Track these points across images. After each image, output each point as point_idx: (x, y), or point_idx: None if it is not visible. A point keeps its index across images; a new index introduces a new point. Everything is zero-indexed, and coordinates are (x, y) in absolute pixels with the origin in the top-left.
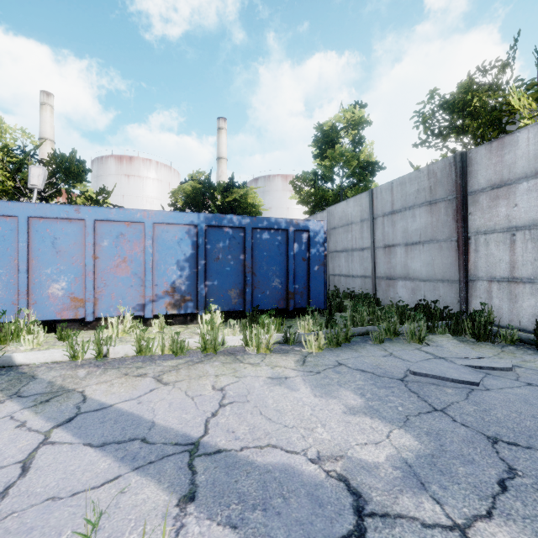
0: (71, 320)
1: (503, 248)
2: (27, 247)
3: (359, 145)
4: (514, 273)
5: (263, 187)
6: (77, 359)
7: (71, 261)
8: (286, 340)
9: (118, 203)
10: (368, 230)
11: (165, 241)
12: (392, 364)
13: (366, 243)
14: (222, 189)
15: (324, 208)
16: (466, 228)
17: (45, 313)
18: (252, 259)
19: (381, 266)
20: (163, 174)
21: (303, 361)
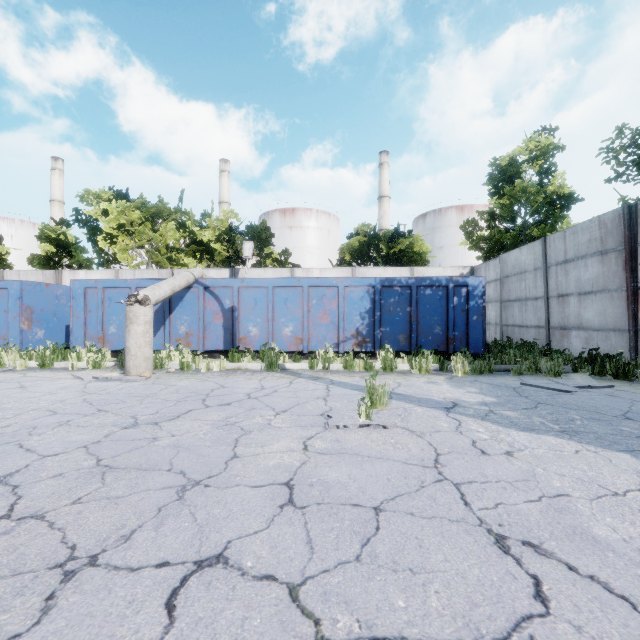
0: (294, 352)
1: None
2: (272, 305)
3: (548, 175)
4: None
5: (432, 224)
6: (313, 369)
7: (295, 314)
8: (441, 369)
9: (282, 256)
10: (541, 279)
11: (351, 299)
12: (515, 383)
13: (539, 292)
14: (387, 240)
15: (501, 251)
16: (636, 278)
17: (281, 347)
18: (417, 311)
19: (554, 316)
20: (323, 222)
21: (451, 378)
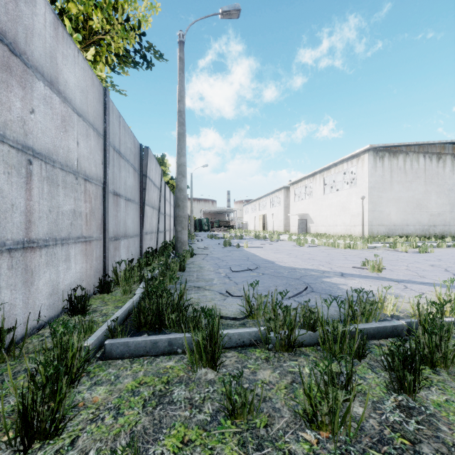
0: None
1: (18, 182)
2: None
3: None
4: (32, 232)
5: None
6: None
7: None
8: None
9: None
10: None
11: None
12: (311, 299)
13: None
14: None
15: None
16: None
17: None
18: None
19: None
20: None
21: None
